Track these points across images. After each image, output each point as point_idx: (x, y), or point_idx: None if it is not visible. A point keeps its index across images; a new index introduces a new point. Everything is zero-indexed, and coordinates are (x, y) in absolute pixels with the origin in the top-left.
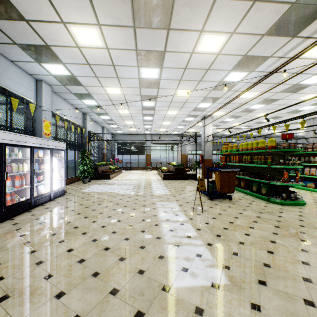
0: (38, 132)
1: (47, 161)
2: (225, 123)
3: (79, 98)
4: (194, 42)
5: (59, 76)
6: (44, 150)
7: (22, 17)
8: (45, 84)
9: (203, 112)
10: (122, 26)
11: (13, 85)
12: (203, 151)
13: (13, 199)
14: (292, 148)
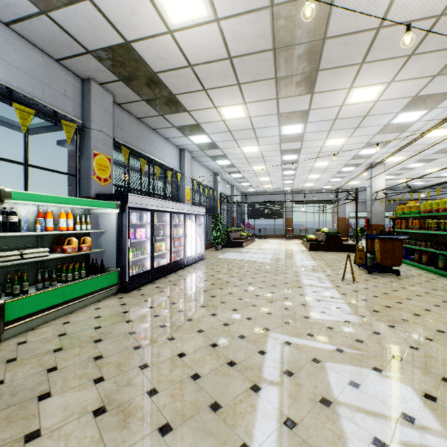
0: (181, 198)
1: (192, 226)
2: (409, 169)
3: (214, 160)
4: (343, 97)
5: (200, 143)
6: (189, 216)
7: (185, 110)
8: (187, 152)
9: (368, 159)
10: (265, 100)
11: (167, 159)
12: (370, 213)
13: (174, 257)
14: None
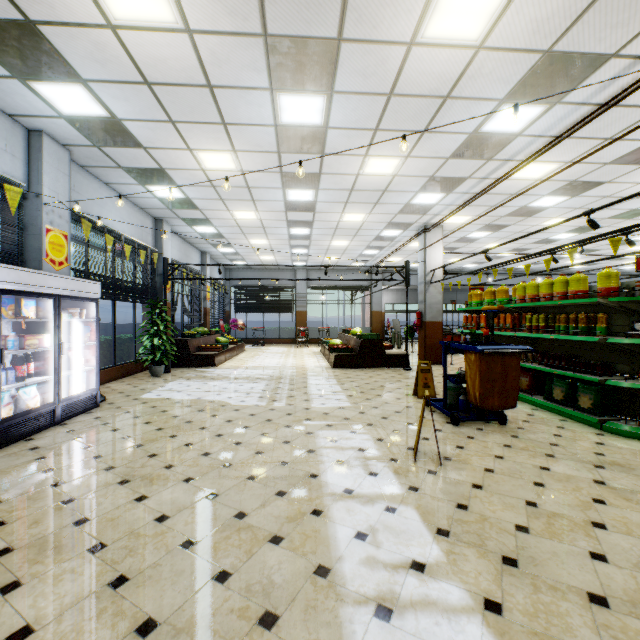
0: (33, 257)
1: (47, 327)
2: (468, 242)
3: (141, 182)
4: (419, 6)
5: (80, 119)
6: (39, 299)
7: None
8: (52, 143)
9: (423, 215)
10: None
11: None
12: (423, 303)
13: None
14: None
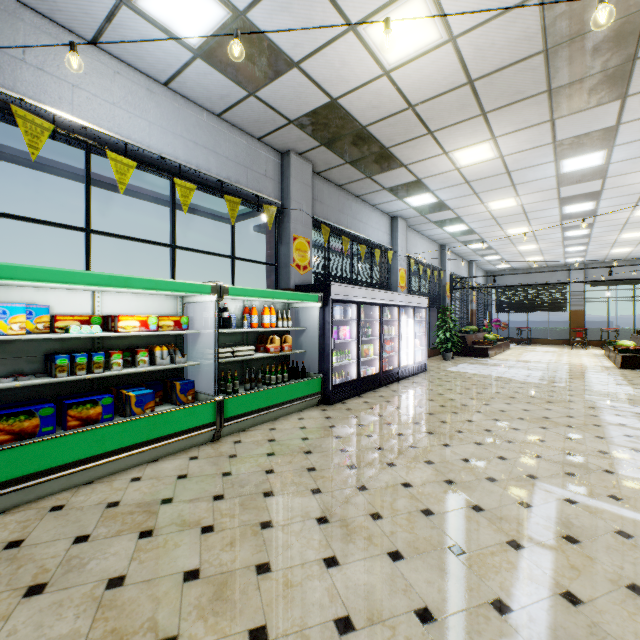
0: (393, 285)
1: (409, 324)
2: None
3: (440, 226)
4: None
5: (420, 206)
6: (405, 309)
7: (401, 164)
8: (400, 220)
9: None
10: (529, 127)
11: (373, 233)
12: None
13: (385, 365)
14: None
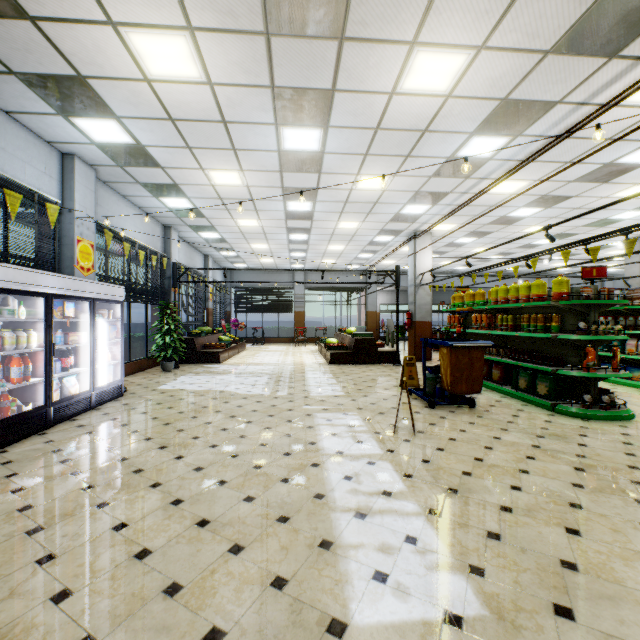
0: (66, 264)
1: (84, 326)
2: (456, 246)
3: (155, 195)
4: (396, 69)
5: (109, 145)
6: (77, 302)
7: (20, 10)
8: (82, 164)
9: (412, 223)
10: (240, 33)
11: (11, 164)
12: (413, 305)
13: (6, 407)
14: (605, 299)
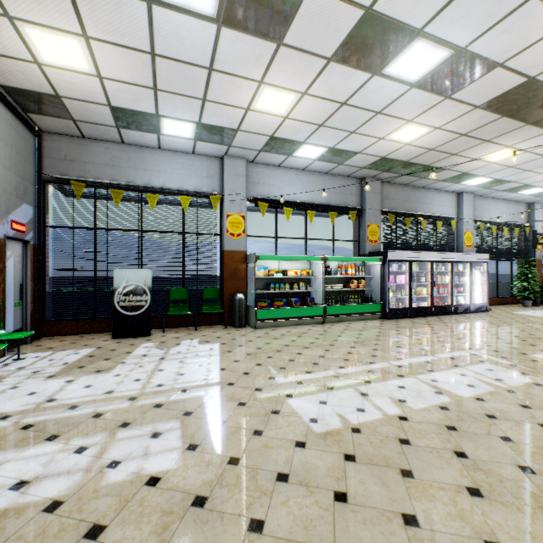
0: (458, 245)
1: (466, 274)
2: None
3: (513, 192)
4: None
5: (479, 184)
6: (463, 263)
7: (443, 169)
8: (466, 195)
9: None
10: (534, 137)
11: (437, 209)
12: None
13: (438, 302)
14: None
